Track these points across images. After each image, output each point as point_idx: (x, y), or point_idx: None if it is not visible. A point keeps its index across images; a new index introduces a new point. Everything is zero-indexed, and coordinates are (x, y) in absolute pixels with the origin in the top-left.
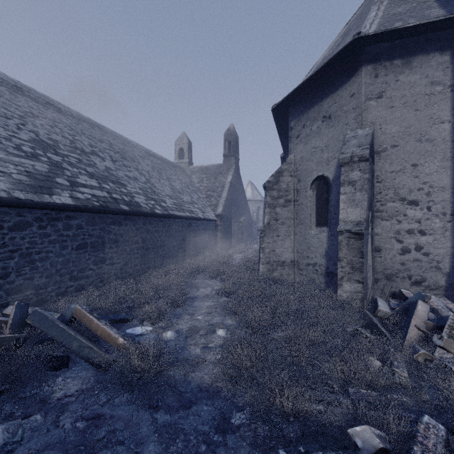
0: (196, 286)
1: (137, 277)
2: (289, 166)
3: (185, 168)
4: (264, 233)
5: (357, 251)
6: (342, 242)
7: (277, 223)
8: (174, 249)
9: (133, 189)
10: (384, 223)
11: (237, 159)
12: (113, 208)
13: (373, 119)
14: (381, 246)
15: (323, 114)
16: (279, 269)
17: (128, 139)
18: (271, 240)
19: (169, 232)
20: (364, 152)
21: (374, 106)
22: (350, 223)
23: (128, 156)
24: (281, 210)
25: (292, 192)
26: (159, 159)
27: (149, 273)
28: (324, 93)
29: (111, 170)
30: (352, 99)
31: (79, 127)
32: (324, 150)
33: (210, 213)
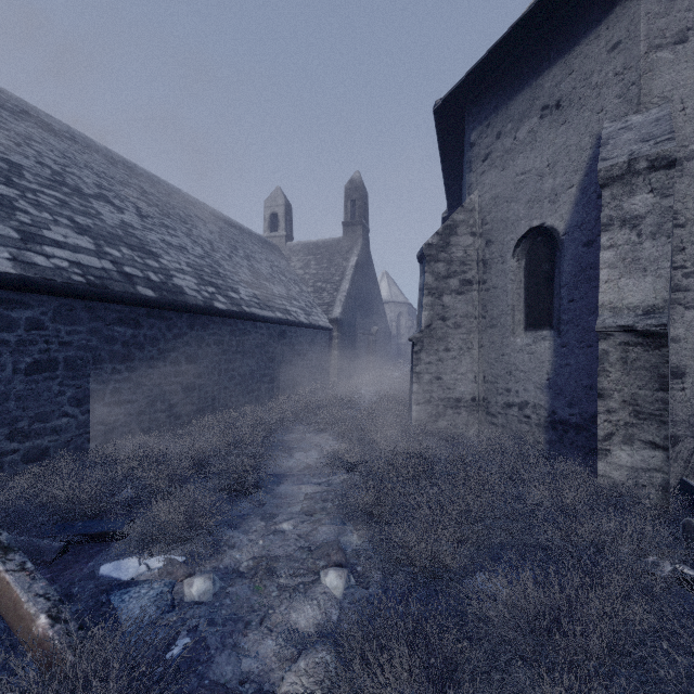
0: (287, 447)
1: (175, 428)
2: (468, 215)
3: (280, 246)
4: (420, 344)
5: (651, 374)
6: (608, 354)
7: (445, 326)
8: (254, 376)
9: (174, 264)
10: (691, 314)
11: (366, 229)
12: (117, 290)
13: (666, 90)
14: (684, 365)
15: (542, 102)
16: (450, 415)
17: (181, 191)
18: (434, 359)
19: (244, 345)
20: (663, 146)
21: (668, 62)
22: (626, 311)
23: (176, 214)
24: (453, 300)
25: (475, 266)
26: (234, 228)
27: (200, 421)
28: (545, 60)
29: (133, 228)
30: (613, 55)
31: (82, 157)
32: (545, 175)
33: (320, 316)
